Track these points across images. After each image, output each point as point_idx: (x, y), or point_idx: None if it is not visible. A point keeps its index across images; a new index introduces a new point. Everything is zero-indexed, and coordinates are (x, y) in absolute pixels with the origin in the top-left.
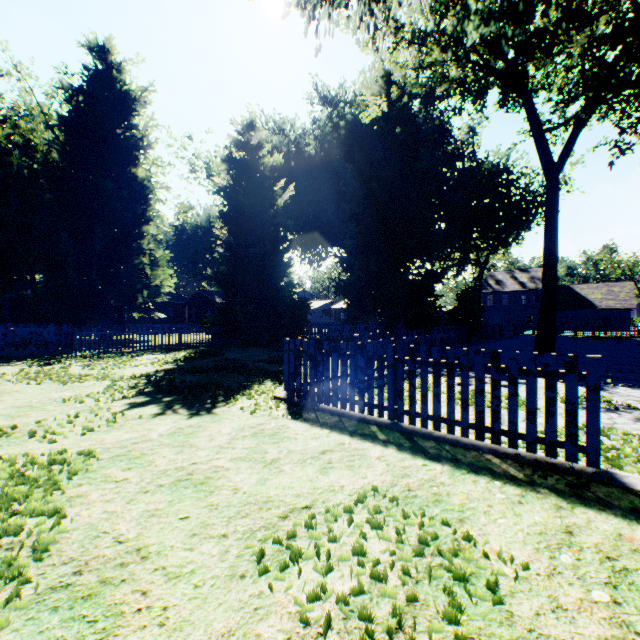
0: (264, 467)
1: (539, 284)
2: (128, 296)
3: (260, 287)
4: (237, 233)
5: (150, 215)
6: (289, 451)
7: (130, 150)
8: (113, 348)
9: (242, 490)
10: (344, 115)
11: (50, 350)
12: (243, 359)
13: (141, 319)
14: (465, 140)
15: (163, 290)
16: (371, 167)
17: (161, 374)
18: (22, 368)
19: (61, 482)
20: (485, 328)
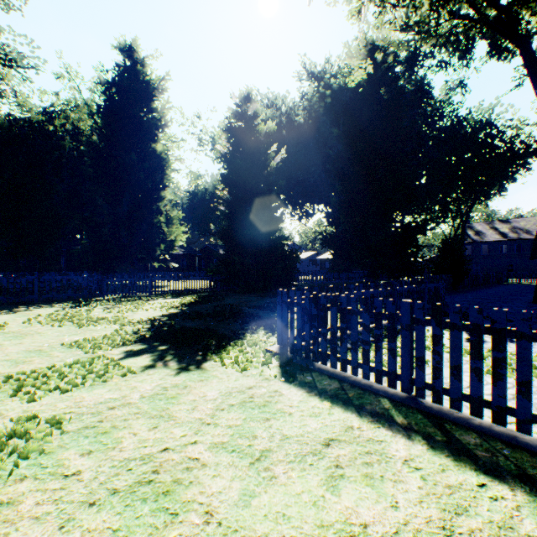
0: (250, 466)
1: (521, 234)
2: (149, 249)
3: (255, 240)
4: (235, 193)
5: (166, 182)
6: (282, 437)
7: (150, 129)
8: (133, 293)
9: (216, 517)
10: (329, 87)
11: (84, 294)
12: (239, 305)
13: (161, 268)
14: (444, 100)
15: (176, 244)
16: (355, 129)
17: (165, 319)
18: (57, 310)
19: (4, 471)
20: (470, 277)
